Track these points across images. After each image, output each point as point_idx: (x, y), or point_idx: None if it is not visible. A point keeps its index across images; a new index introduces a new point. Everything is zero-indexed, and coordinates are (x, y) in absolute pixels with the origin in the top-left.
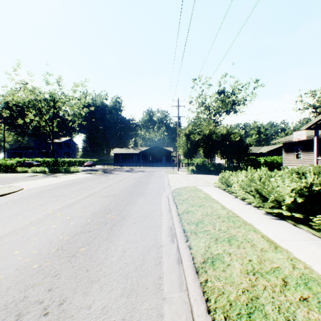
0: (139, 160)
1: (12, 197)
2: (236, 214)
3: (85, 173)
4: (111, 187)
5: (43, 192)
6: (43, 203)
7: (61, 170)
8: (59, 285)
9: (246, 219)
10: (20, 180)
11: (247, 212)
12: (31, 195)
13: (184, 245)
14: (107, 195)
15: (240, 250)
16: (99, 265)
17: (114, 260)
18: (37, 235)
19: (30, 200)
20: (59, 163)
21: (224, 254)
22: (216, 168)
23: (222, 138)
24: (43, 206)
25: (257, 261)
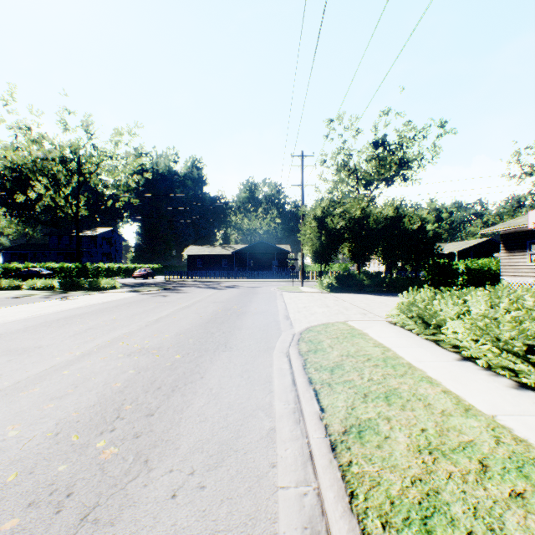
0: (232, 267)
1: None
2: (534, 448)
3: (126, 290)
4: (161, 325)
5: None
6: None
7: (83, 285)
8: None
9: None
10: None
11: None
12: None
13: None
14: (139, 348)
15: None
16: None
17: None
18: None
19: None
20: (90, 272)
21: None
22: (375, 282)
23: (385, 224)
24: None
25: None
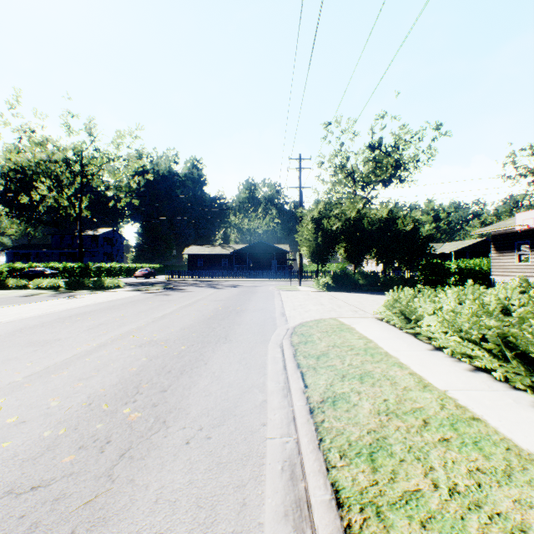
0: (232, 267)
1: None
2: (470, 411)
3: (129, 289)
4: (166, 321)
5: (18, 333)
6: None
7: (88, 285)
8: None
9: (509, 434)
10: None
11: (493, 402)
12: None
13: None
14: (149, 340)
15: None
16: None
17: None
18: None
19: None
20: (92, 272)
21: None
22: (370, 281)
23: (380, 225)
24: None
25: None
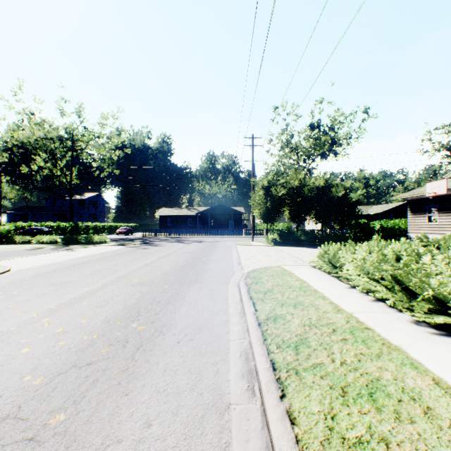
0: (196, 225)
1: None
2: (365, 324)
3: (114, 244)
4: (149, 268)
5: (39, 277)
6: (29, 297)
7: (80, 240)
8: None
9: (386, 336)
10: (13, 255)
11: (382, 319)
12: (16, 282)
13: (277, 408)
14: (139, 282)
15: (405, 426)
16: None
17: None
18: None
19: (10, 292)
20: (81, 230)
21: (373, 441)
22: (309, 237)
23: (318, 192)
24: (26, 304)
25: None
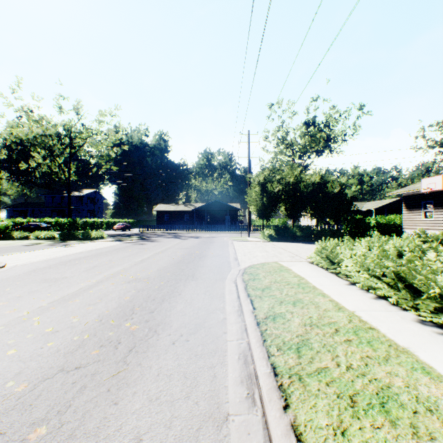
0: (193, 221)
1: None
2: (368, 324)
3: (111, 240)
4: (145, 264)
5: (33, 273)
6: (21, 294)
7: (78, 236)
8: None
9: (392, 337)
10: (10, 251)
11: (386, 318)
12: (10, 278)
13: (281, 422)
14: (134, 278)
15: None
16: None
17: None
18: None
19: (2, 289)
20: (79, 226)
21: None
22: (305, 233)
23: (313, 188)
24: (17, 301)
25: None
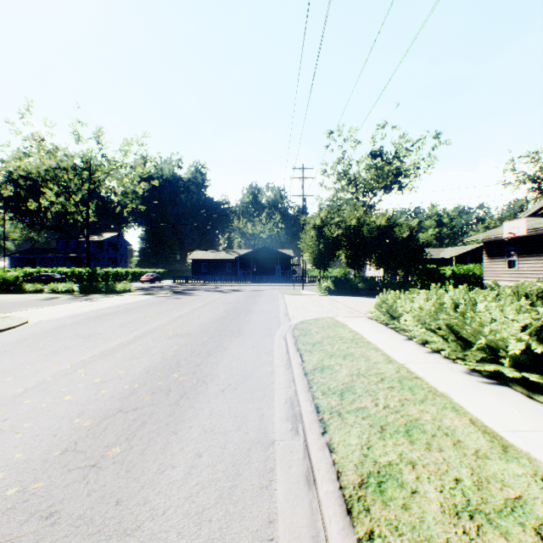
0: (236, 271)
1: (4, 338)
2: (415, 374)
3: (141, 293)
4: (184, 320)
5: (62, 329)
6: (57, 350)
7: (101, 289)
8: (52, 541)
9: (434, 385)
10: (26, 306)
11: (434, 370)
12: (39, 334)
13: (318, 441)
14: (175, 334)
15: (433, 453)
16: (144, 488)
17: (175, 477)
18: (32, 417)
19: (35, 345)
20: (99, 277)
21: (401, 463)
22: (369, 285)
23: (379, 232)
24: (56, 356)
25: (473, 482)
